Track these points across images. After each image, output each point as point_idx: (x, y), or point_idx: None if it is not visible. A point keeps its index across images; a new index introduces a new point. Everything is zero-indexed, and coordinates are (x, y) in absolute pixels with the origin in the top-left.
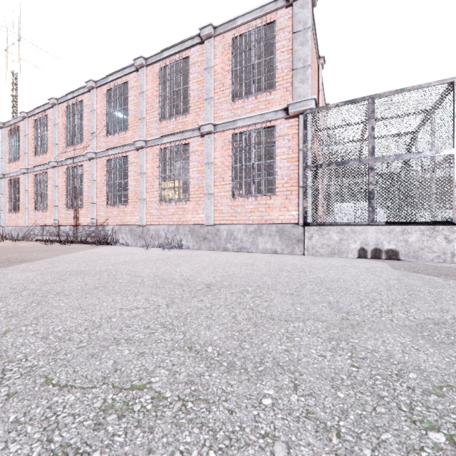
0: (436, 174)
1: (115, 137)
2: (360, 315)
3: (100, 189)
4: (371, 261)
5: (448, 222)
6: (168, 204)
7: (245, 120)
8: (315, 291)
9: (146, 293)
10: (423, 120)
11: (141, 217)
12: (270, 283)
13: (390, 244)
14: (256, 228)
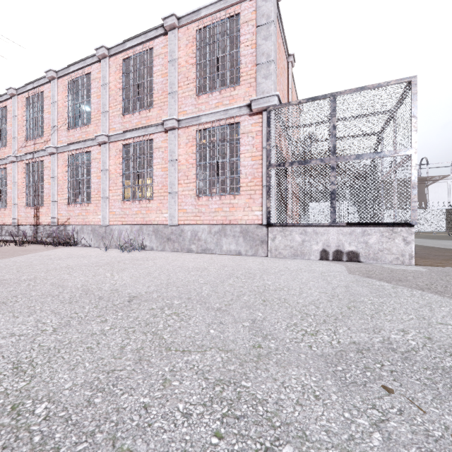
0: (395, 174)
1: (77, 131)
2: (279, 339)
3: (62, 187)
4: (331, 263)
5: (406, 224)
6: (131, 203)
7: (209, 115)
8: (248, 304)
9: (46, 312)
10: (387, 121)
11: (103, 217)
12: (205, 294)
13: (351, 246)
14: (221, 228)
